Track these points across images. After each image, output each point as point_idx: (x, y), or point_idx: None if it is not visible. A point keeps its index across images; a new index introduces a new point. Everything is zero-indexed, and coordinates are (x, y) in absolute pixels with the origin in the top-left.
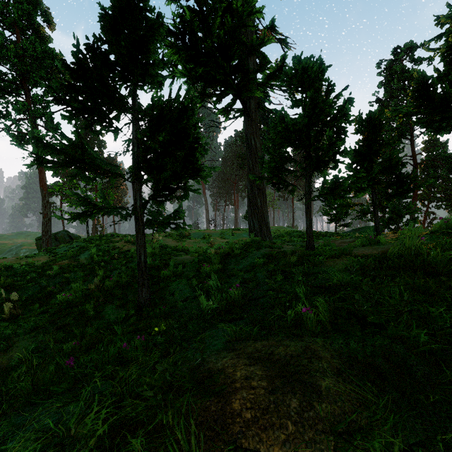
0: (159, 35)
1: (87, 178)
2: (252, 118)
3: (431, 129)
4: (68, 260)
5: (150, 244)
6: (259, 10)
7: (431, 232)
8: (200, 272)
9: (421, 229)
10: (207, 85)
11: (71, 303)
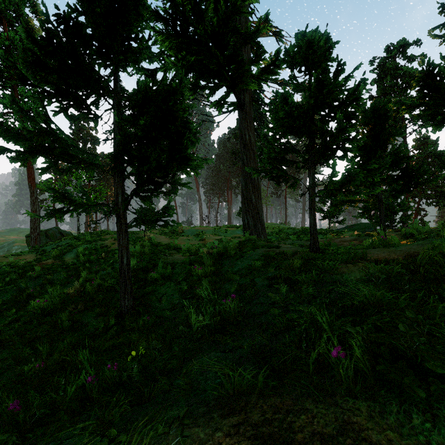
0: (144, 9)
1: (61, 170)
2: (246, 112)
3: (424, 126)
4: (54, 259)
5: (141, 242)
6: None
7: None
8: (191, 274)
9: None
10: (200, 76)
11: (46, 310)
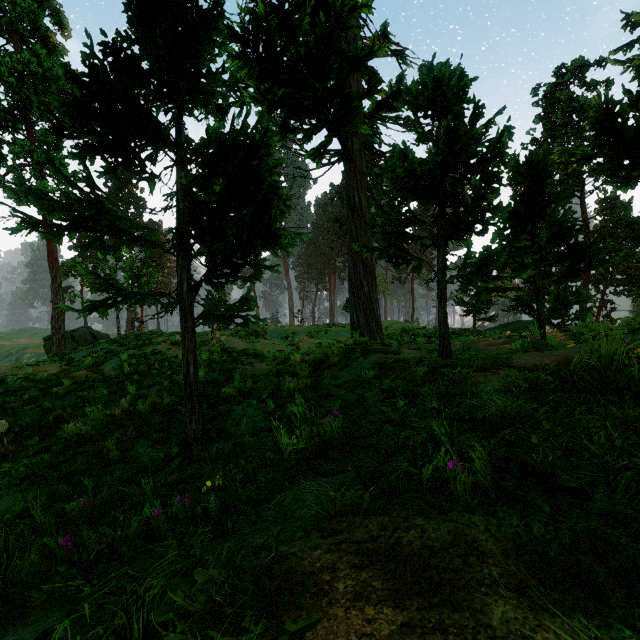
0: (216, 33)
1: (108, 248)
2: (356, 164)
3: (609, 182)
4: (87, 370)
5: (208, 347)
6: (366, 4)
7: (629, 330)
8: (279, 389)
9: (626, 326)
10: (291, 115)
11: (85, 437)
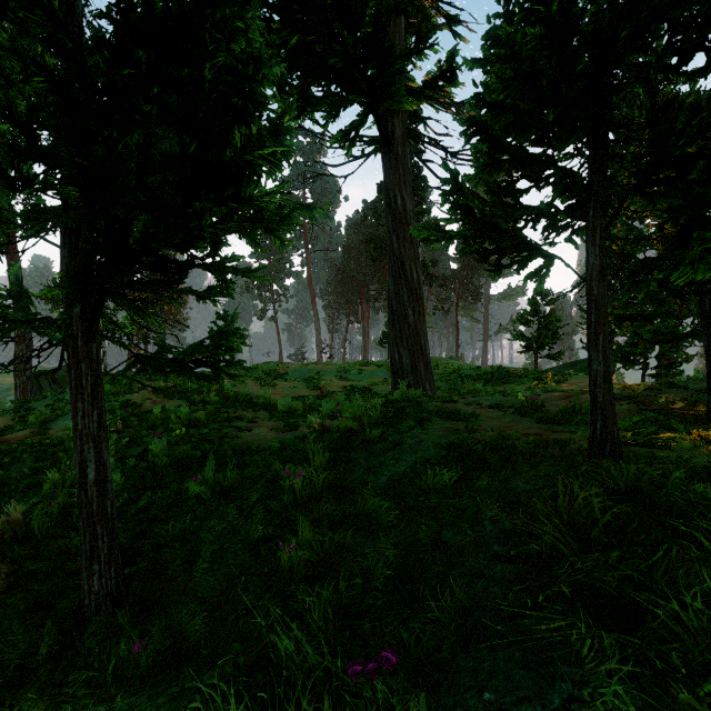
0: None
1: None
2: (397, 154)
3: None
4: (29, 430)
5: (202, 396)
6: None
7: None
8: (280, 483)
9: None
10: (311, 80)
11: None
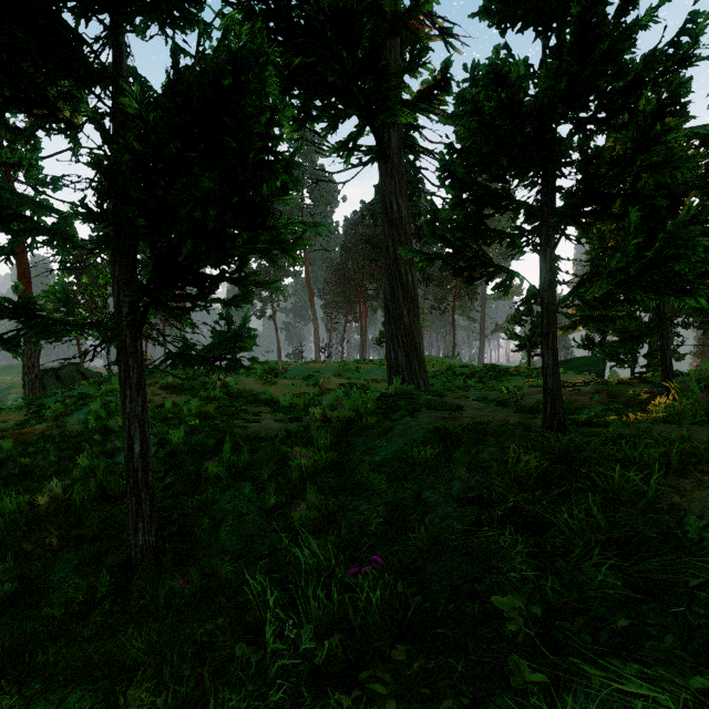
0: None
1: None
2: (393, 163)
3: None
4: (47, 424)
5: (208, 392)
6: None
7: None
8: (287, 464)
9: None
10: (311, 95)
11: None
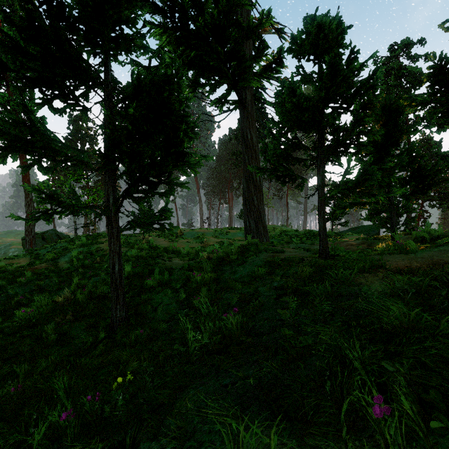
0: None
1: (46, 168)
2: (248, 110)
3: (428, 127)
4: (47, 263)
5: (139, 245)
6: None
7: None
8: (189, 281)
9: None
10: (200, 72)
11: (32, 321)
